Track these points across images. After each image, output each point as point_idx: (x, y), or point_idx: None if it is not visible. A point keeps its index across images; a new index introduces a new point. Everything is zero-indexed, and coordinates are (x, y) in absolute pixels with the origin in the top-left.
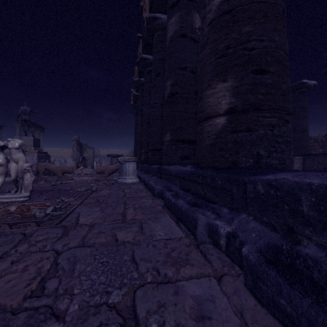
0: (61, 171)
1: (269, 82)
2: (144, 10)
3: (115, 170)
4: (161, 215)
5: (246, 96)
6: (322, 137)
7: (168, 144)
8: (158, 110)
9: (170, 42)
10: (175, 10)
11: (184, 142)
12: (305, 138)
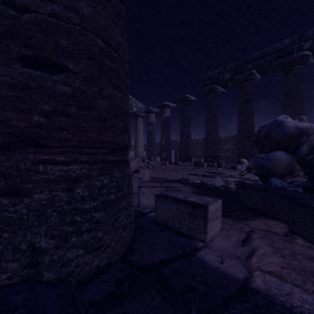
0: None
1: (63, 89)
2: None
3: None
4: None
5: (1, 112)
6: (201, 140)
7: None
8: None
9: None
10: None
11: None
12: (189, 142)
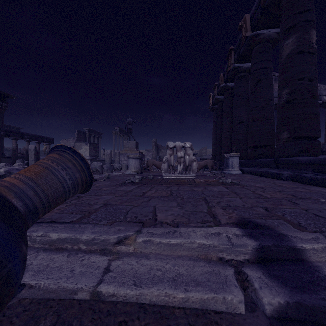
0: None
1: None
2: (243, 29)
3: (204, 166)
4: (309, 186)
5: None
6: None
7: (285, 141)
8: (258, 112)
9: (286, 59)
10: (292, 33)
11: (302, 139)
12: None
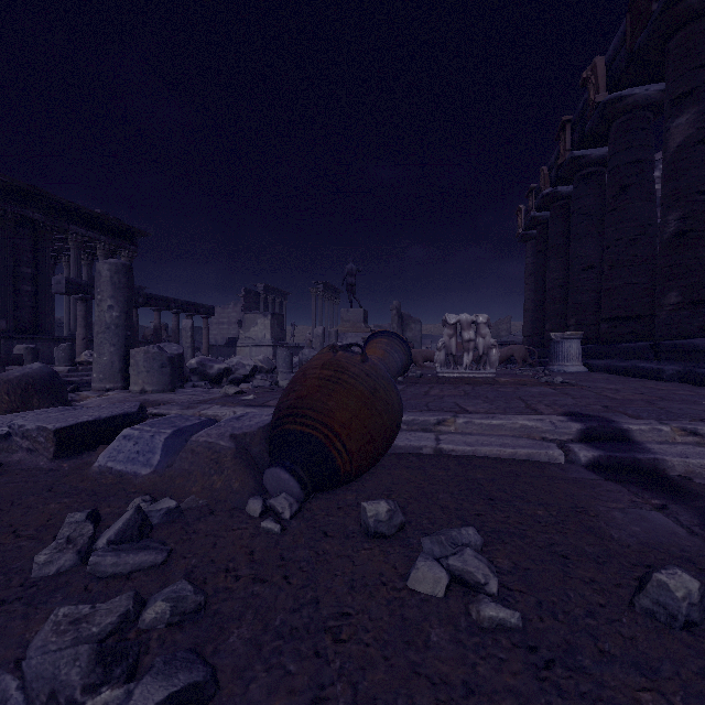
0: (421, 358)
1: None
2: (592, 87)
3: (506, 357)
4: (704, 389)
5: None
6: None
7: (673, 309)
8: (623, 250)
9: (675, 154)
10: (687, 104)
11: None
12: None
